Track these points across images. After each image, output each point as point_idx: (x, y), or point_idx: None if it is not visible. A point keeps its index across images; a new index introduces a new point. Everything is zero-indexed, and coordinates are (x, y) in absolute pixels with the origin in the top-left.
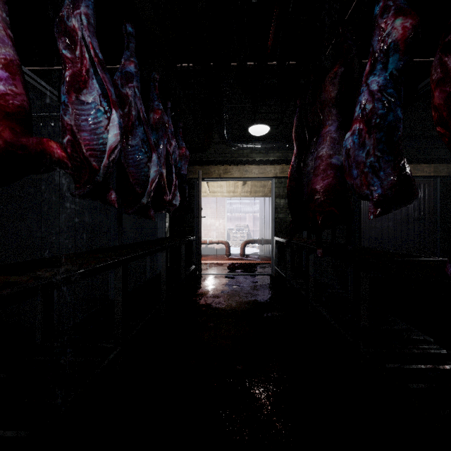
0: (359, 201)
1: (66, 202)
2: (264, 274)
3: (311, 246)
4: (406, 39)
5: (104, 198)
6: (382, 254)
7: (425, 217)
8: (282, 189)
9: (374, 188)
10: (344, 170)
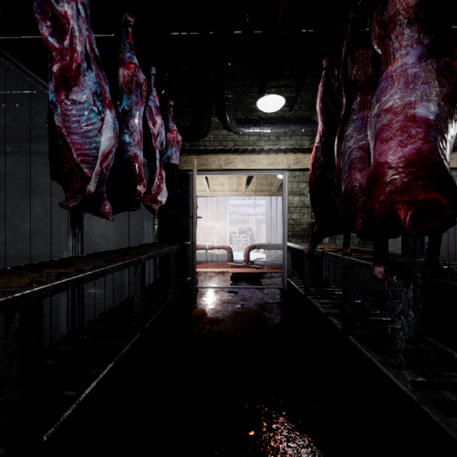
0: None
1: (34, 200)
2: (274, 287)
3: (354, 259)
4: None
5: None
6: None
7: None
8: (296, 184)
9: None
10: None
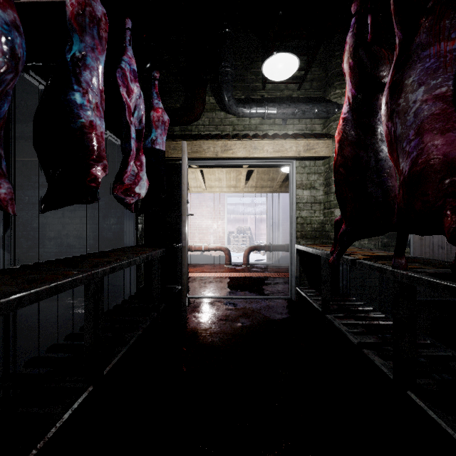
0: None
1: None
2: (280, 297)
3: (420, 276)
4: None
5: None
6: None
7: None
8: (305, 175)
9: None
10: None
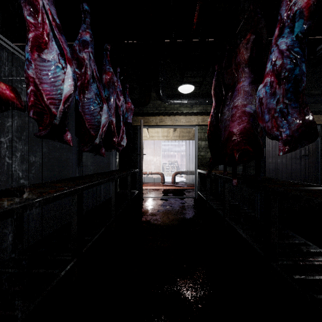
0: (263, 142)
1: (42, 143)
2: (190, 197)
3: (227, 177)
4: (310, 7)
5: (62, 138)
6: (286, 184)
7: (309, 154)
8: (203, 134)
9: (283, 130)
10: (258, 116)
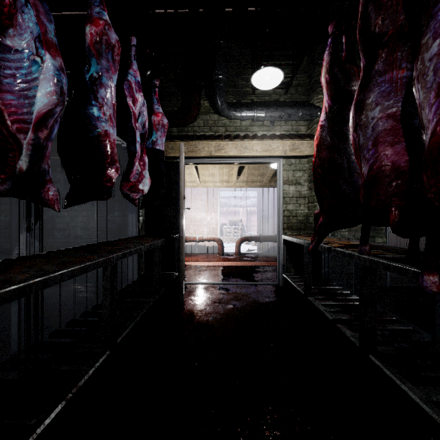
0: None
1: None
2: (268, 283)
3: (378, 260)
4: None
5: None
6: None
7: None
8: (291, 172)
9: None
10: None
